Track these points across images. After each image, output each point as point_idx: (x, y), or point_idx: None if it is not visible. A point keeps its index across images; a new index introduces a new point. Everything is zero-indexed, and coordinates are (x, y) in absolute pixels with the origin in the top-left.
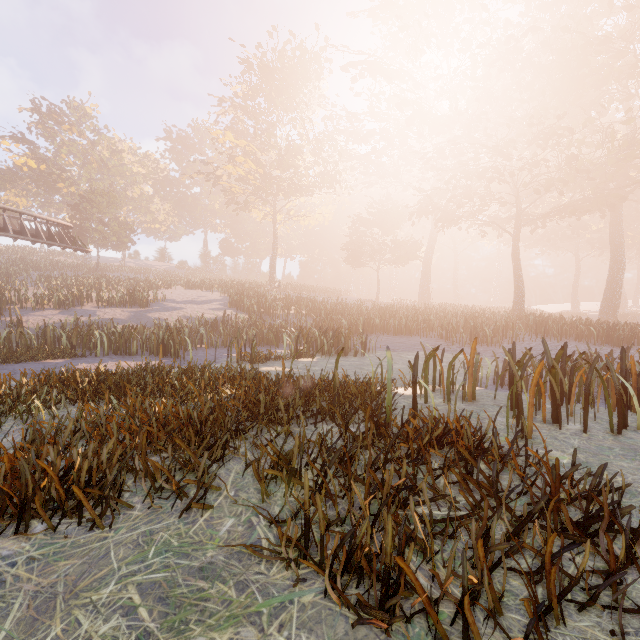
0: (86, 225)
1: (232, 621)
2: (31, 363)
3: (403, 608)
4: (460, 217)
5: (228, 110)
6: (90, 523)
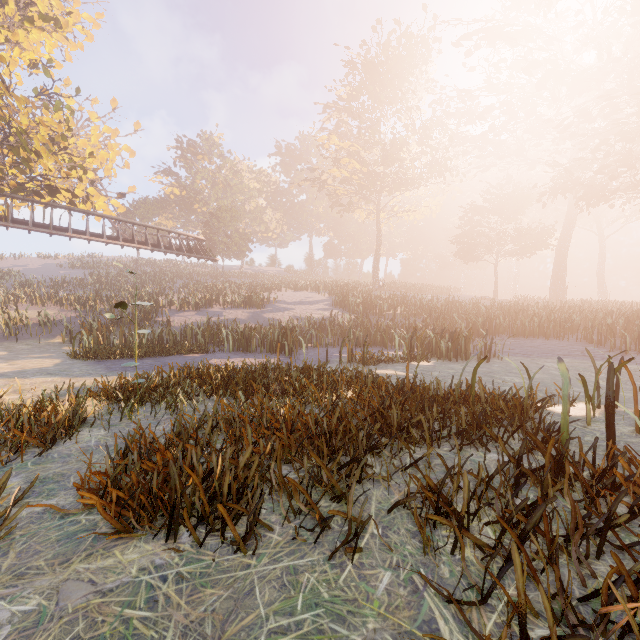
0: (214, 238)
1: None
2: (176, 357)
3: None
4: (614, 191)
5: (332, 115)
6: (232, 540)
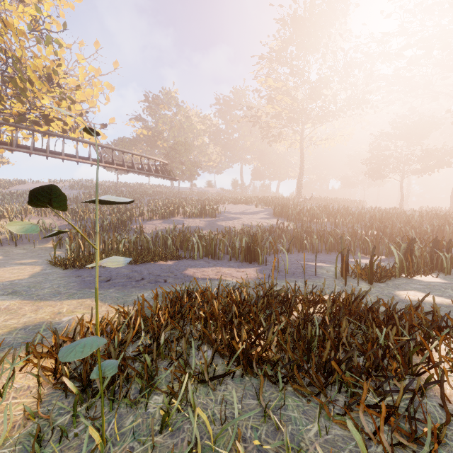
0: (172, 165)
1: None
2: (151, 264)
3: None
4: None
5: (265, 65)
6: None
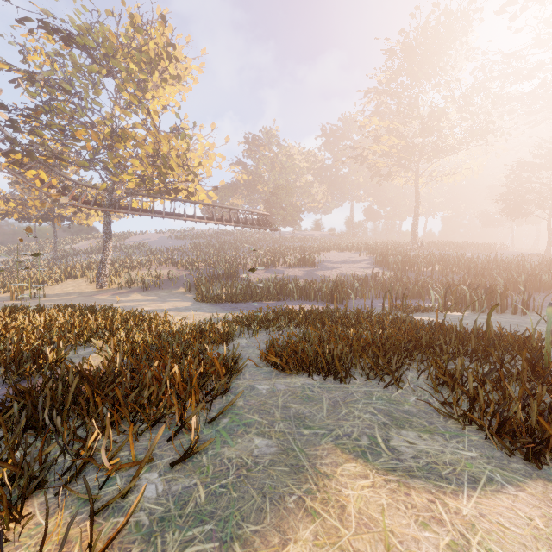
0: (273, 211)
1: (428, 432)
2: (259, 303)
3: (547, 461)
4: None
5: (373, 98)
6: (337, 381)
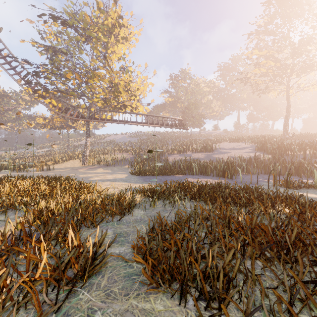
0: (187, 119)
1: None
2: (171, 176)
3: None
4: None
5: (254, 38)
6: None
